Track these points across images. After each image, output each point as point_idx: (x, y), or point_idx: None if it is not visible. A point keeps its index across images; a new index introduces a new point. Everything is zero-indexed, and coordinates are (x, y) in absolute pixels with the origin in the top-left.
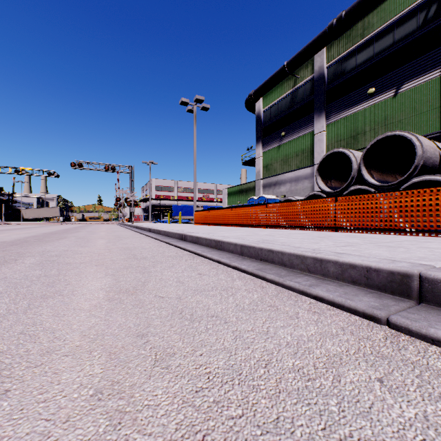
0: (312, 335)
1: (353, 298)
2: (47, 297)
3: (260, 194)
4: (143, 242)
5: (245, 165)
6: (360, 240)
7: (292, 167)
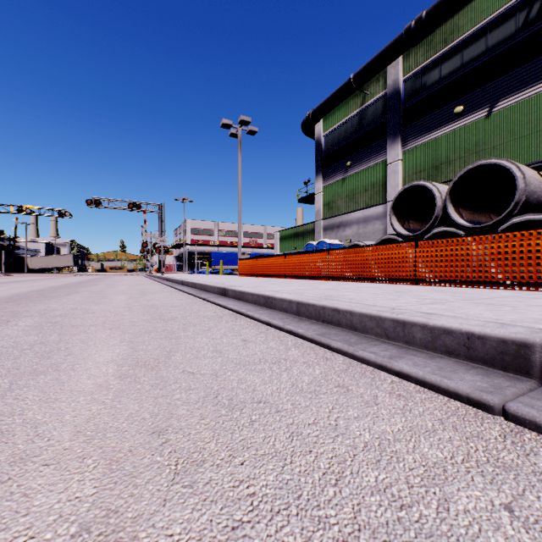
0: (399, 432)
1: (451, 376)
2: (37, 373)
3: (320, 238)
4: (174, 298)
5: (302, 202)
6: (449, 295)
7: (360, 205)
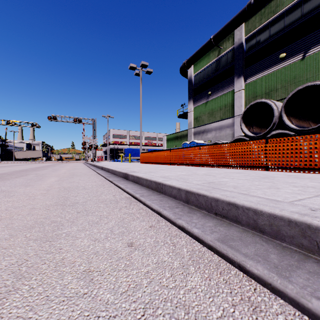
0: None
1: None
2: None
3: (192, 140)
4: (90, 180)
5: (180, 117)
6: (315, 182)
7: (217, 119)
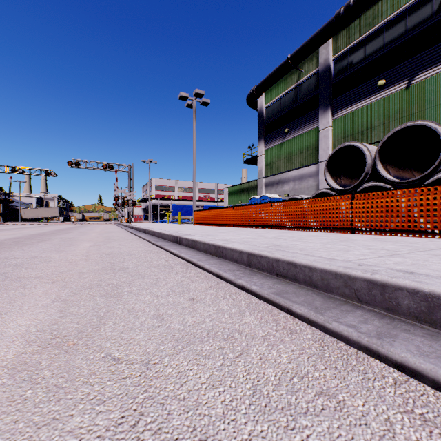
0: None
1: None
2: None
3: (262, 193)
4: (133, 245)
5: (247, 163)
6: (396, 245)
7: (296, 165)
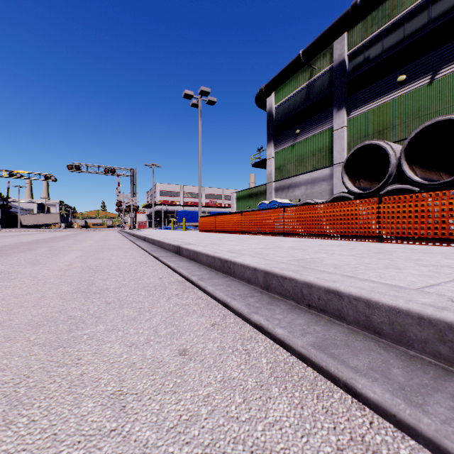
0: None
1: None
2: None
3: (272, 198)
4: (127, 256)
5: (255, 166)
6: (451, 259)
7: (308, 168)
